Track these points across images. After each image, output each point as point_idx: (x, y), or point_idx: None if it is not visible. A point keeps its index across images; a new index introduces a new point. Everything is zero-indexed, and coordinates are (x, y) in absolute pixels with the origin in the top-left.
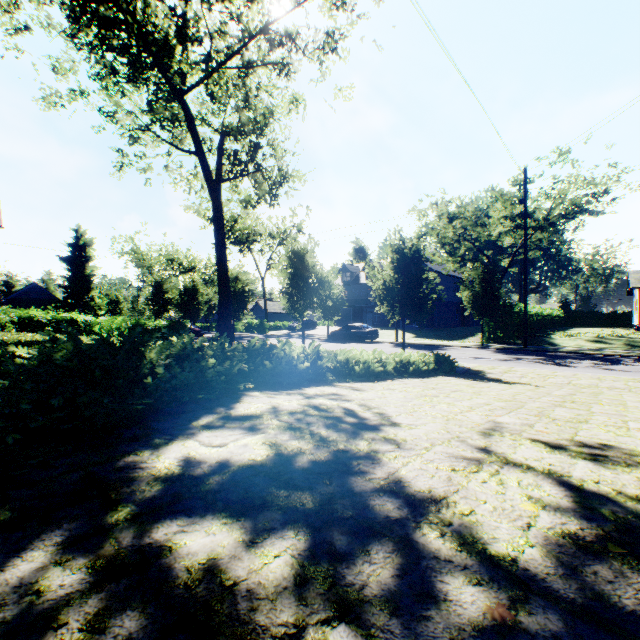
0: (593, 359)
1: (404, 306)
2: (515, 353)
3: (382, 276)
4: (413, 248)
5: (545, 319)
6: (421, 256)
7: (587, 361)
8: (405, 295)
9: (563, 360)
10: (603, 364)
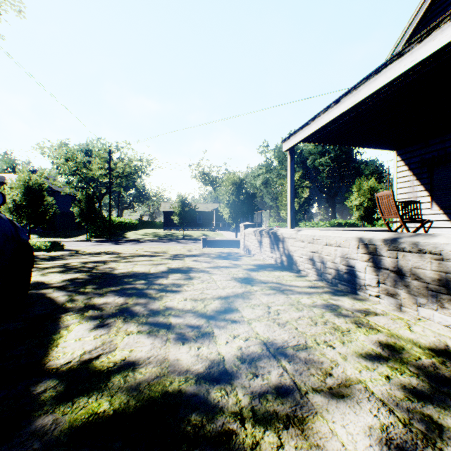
0: (136, 242)
1: (31, 216)
2: (104, 242)
3: (13, 196)
4: (38, 182)
5: (128, 224)
6: (43, 187)
7: (132, 243)
8: (31, 209)
9: (123, 243)
10: (137, 243)
